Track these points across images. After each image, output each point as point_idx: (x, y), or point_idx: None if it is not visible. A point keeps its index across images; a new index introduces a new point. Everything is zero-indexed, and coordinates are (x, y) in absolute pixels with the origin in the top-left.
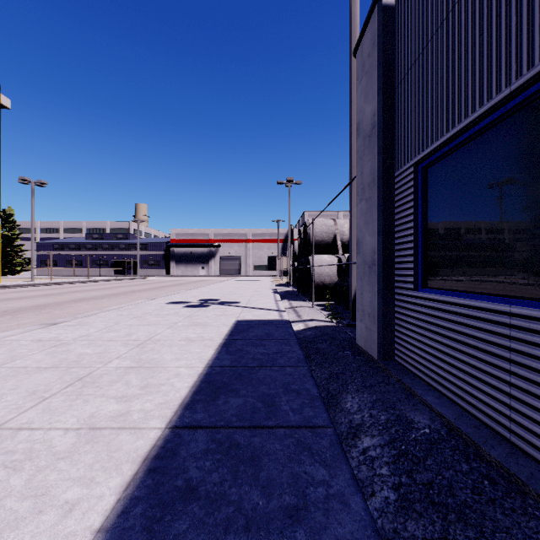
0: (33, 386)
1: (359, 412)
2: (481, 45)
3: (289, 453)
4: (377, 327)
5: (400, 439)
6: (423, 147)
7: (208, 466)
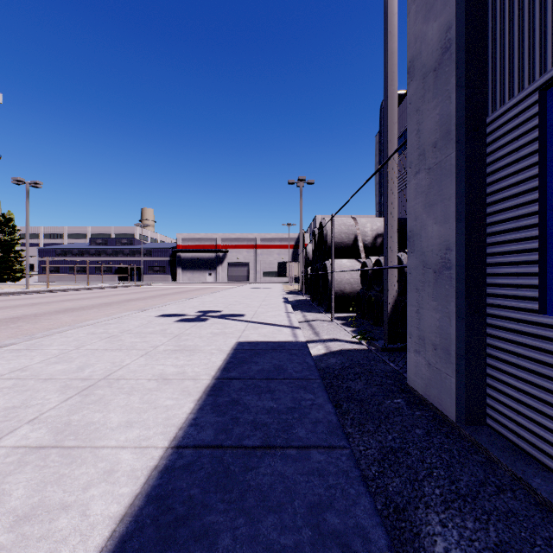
0: None
1: None
2: None
3: None
4: (455, 370)
5: None
6: None
7: None
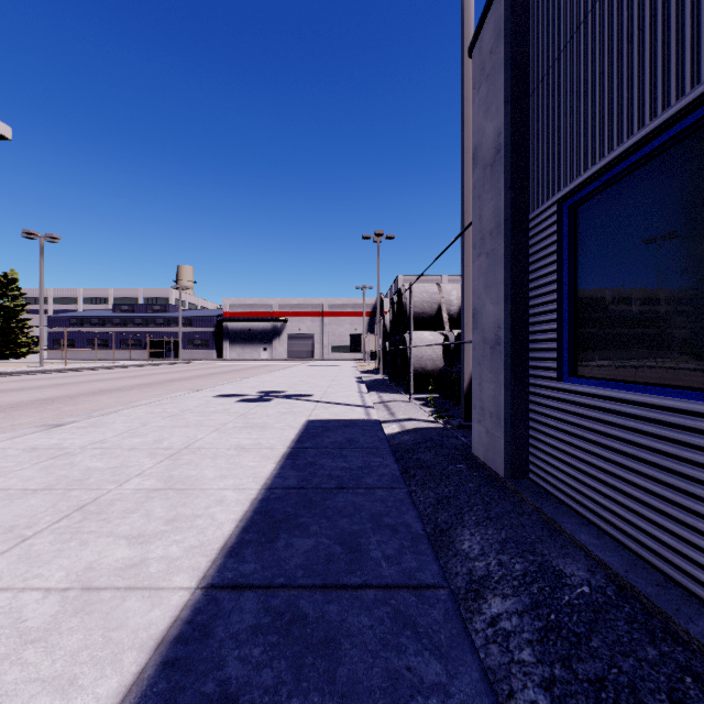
0: (12, 518)
1: (483, 557)
2: (666, 17)
3: (383, 633)
4: (503, 432)
5: (547, 602)
6: (571, 175)
7: (257, 656)
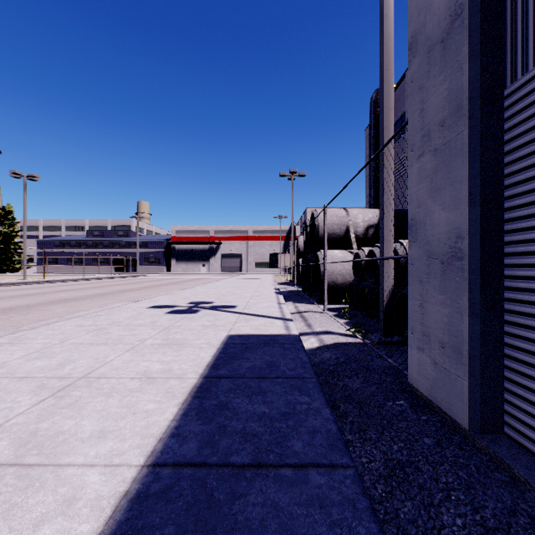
0: None
1: None
2: None
3: None
4: (468, 372)
5: None
6: None
7: None
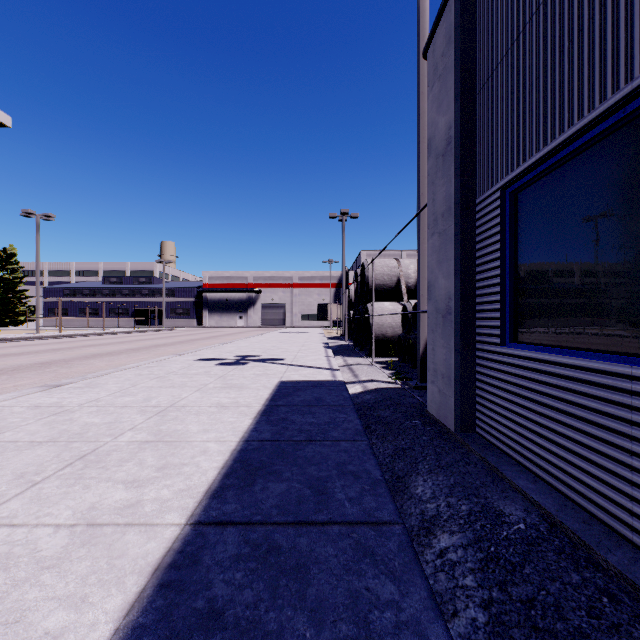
0: (22, 466)
1: (434, 499)
2: (591, 31)
3: (346, 560)
4: (453, 391)
5: (488, 537)
6: (512, 166)
7: (239, 579)
